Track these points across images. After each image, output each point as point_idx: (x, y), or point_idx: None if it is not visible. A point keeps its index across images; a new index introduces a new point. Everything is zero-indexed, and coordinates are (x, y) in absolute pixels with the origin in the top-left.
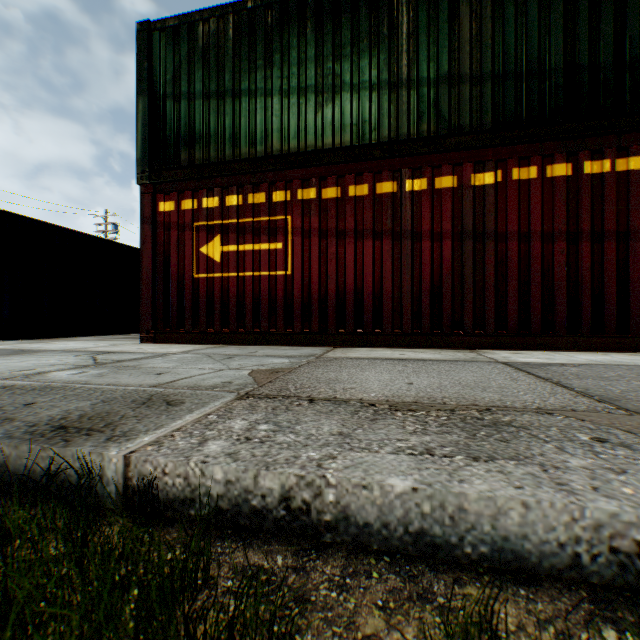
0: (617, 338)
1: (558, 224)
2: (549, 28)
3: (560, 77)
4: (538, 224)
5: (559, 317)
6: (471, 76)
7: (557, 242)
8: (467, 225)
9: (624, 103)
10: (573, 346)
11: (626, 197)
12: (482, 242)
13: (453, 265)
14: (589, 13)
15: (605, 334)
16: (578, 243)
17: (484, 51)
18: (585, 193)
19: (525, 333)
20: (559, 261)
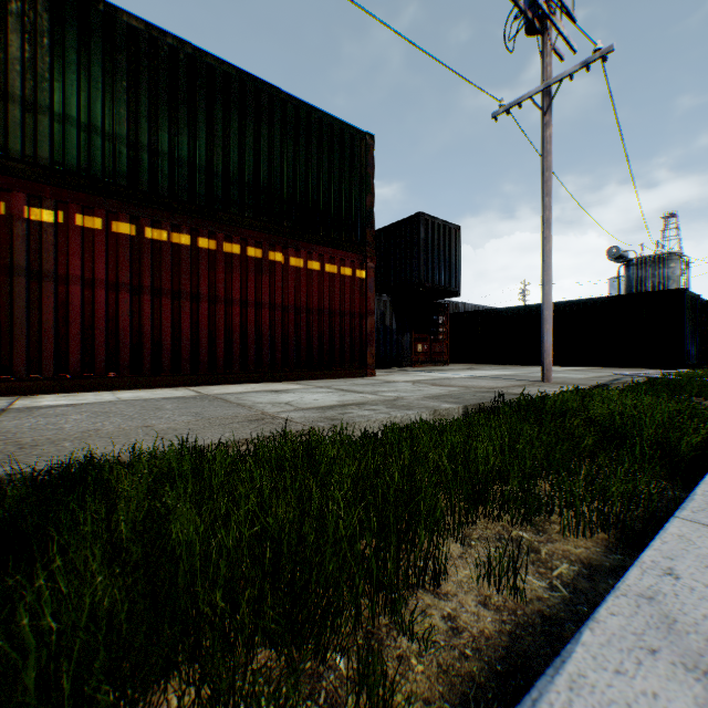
0: (174, 376)
1: (125, 276)
2: (115, 96)
3: (125, 146)
4: (105, 273)
5: (126, 360)
6: (25, 100)
7: (124, 292)
8: (21, 260)
9: (178, 190)
10: (138, 385)
11: (181, 265)
12: (42, 281)
13: (1, 302)
14: (151, 103)
15: (165, 373)
16: (143, 296)
17: (43, 81)
18: (149, 254)
19: (92, 375)
20: (126, 310)
